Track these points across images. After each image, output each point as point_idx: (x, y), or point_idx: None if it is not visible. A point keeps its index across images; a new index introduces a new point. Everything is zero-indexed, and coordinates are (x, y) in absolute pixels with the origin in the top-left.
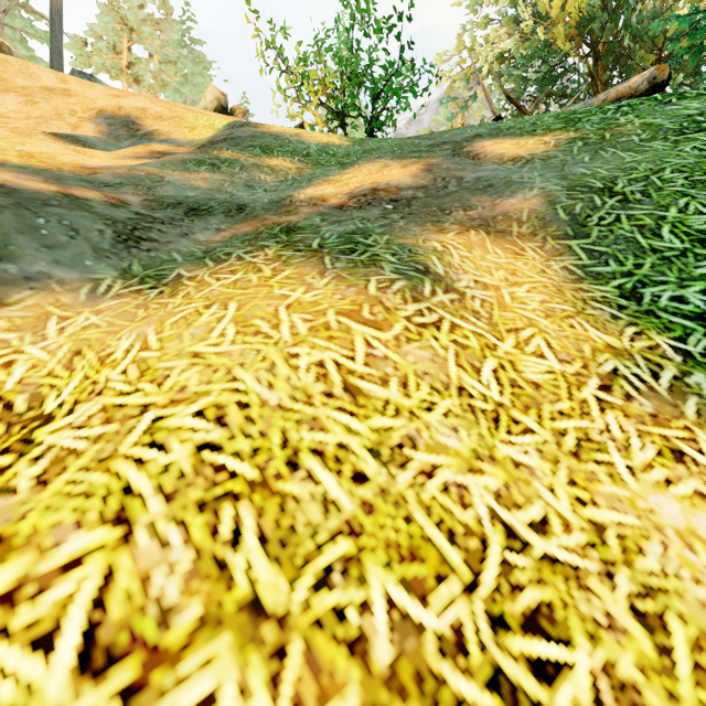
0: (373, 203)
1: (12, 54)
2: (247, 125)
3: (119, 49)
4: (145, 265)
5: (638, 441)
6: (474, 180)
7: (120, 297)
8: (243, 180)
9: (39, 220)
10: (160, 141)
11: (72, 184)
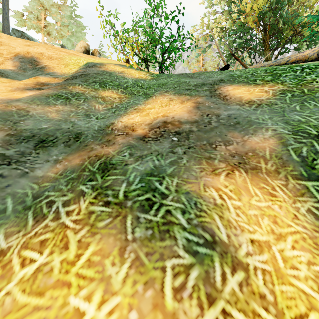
0: (164, 135)
1: None
2: (95, 66)
3: (40, 18)
4: None
5: None
6: (227, 117)
7: None
8: (83, 110)
9: None
10: (45, 74)
11: None
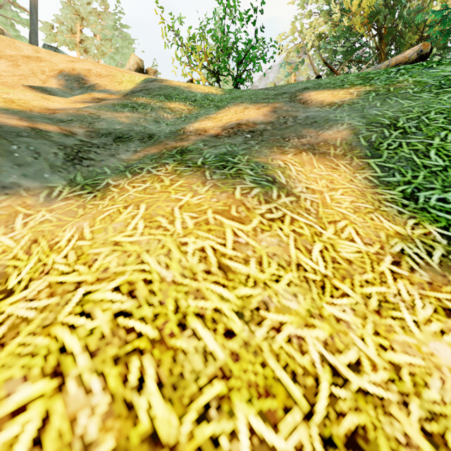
0: (238, 133)
1: (4, 34)
2: (156, 80)
3: (74, 30)
4: (85, 176)
5: (420, 302)
6: (304, 118)
7: (67, 199)
8: (152, 117)
9: (13, 146)
10: (99, 91)
11: (38, 121)
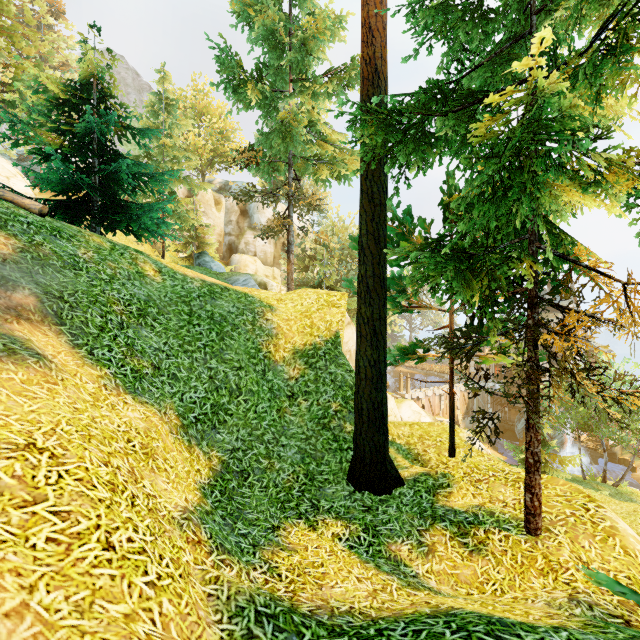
0: None
1: None
2: None
3: None
4: None
5: (120, 402)
6: None
7: None
8: None
9: None
10: None
11: None
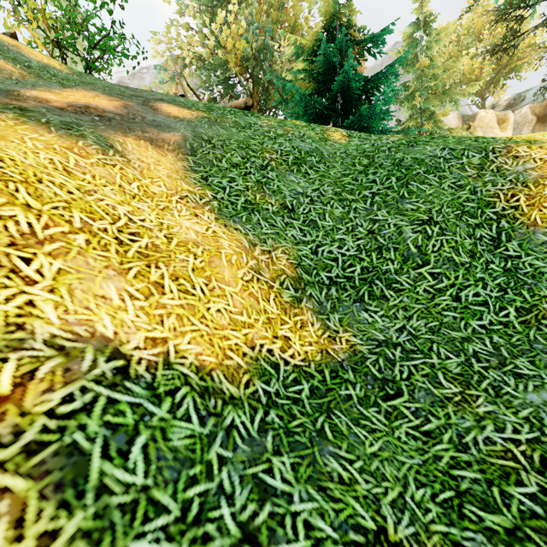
0: (86, 113)
1: None
2: None
3: None
4: None
5: (185, 211)
6: (152, 120)
7: None
8: None
9: None
10: None
11: None
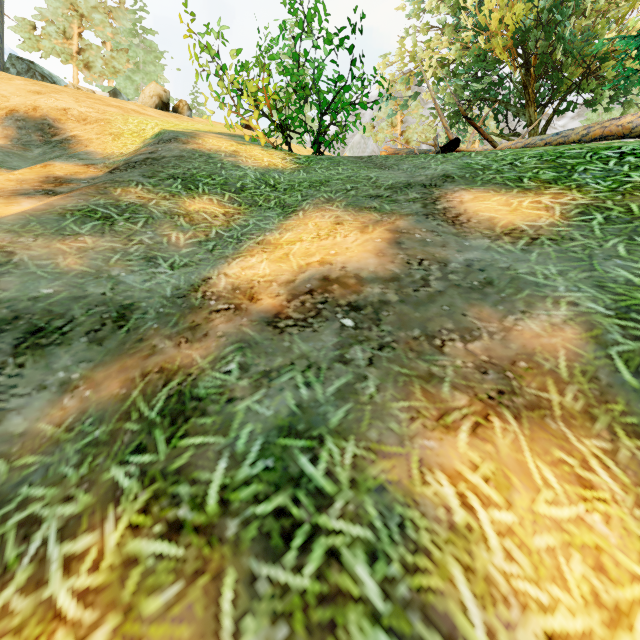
0: (324, 312)
1: None
2: (176, 139)
3: (69, 34)
4: None
5: None
6: (464, 268)
7: None
8: (142, 246)
9: None
10: (68, 157)
11: None
